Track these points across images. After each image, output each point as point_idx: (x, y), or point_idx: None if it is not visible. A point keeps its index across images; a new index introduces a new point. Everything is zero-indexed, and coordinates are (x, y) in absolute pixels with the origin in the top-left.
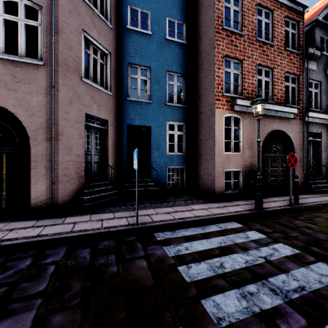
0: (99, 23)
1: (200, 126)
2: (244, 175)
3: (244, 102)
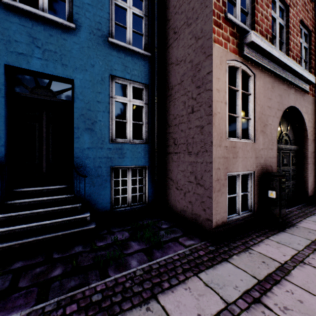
0: None
1: (175, 89)
2: (256, 181)
3: (262, 41)
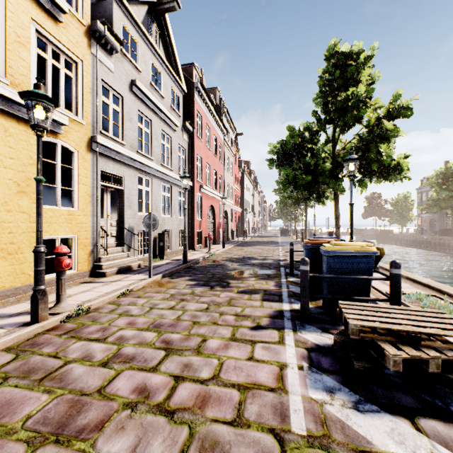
0: None
1: None
2: None
3: None
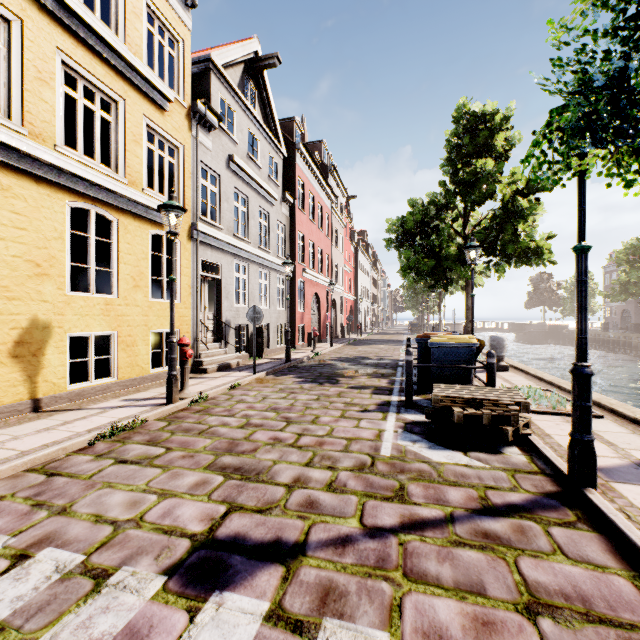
0: None
1: None
2: None
3: None
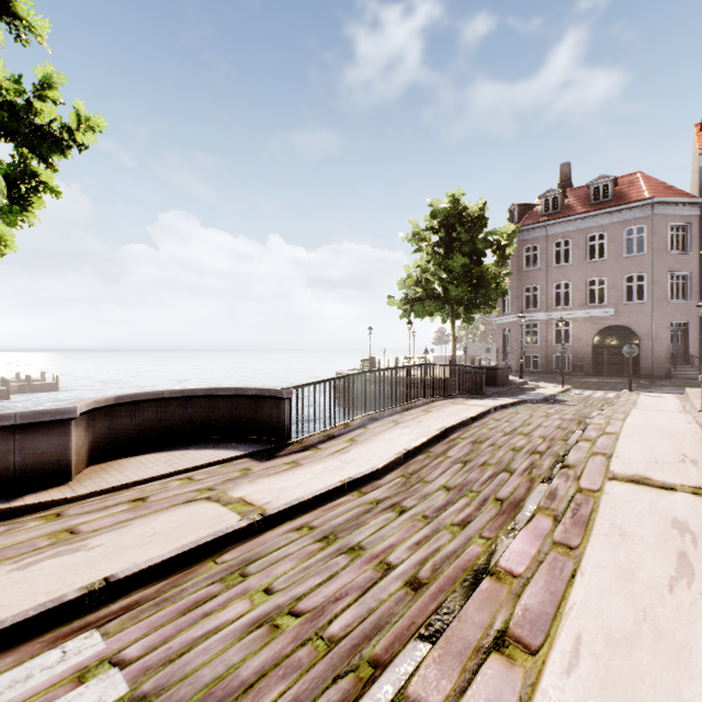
0: (680, 258)
1: None
2: None
3: None
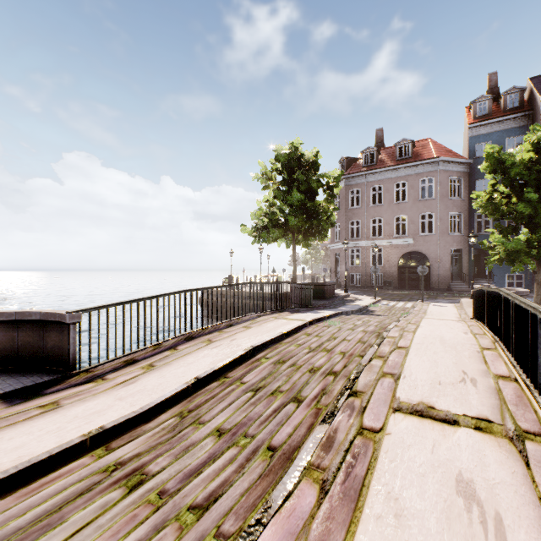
0: (456, 203)
1: None
2: None
3: None
